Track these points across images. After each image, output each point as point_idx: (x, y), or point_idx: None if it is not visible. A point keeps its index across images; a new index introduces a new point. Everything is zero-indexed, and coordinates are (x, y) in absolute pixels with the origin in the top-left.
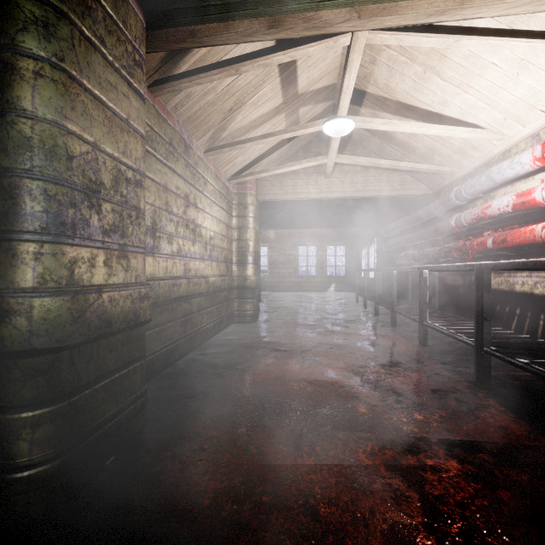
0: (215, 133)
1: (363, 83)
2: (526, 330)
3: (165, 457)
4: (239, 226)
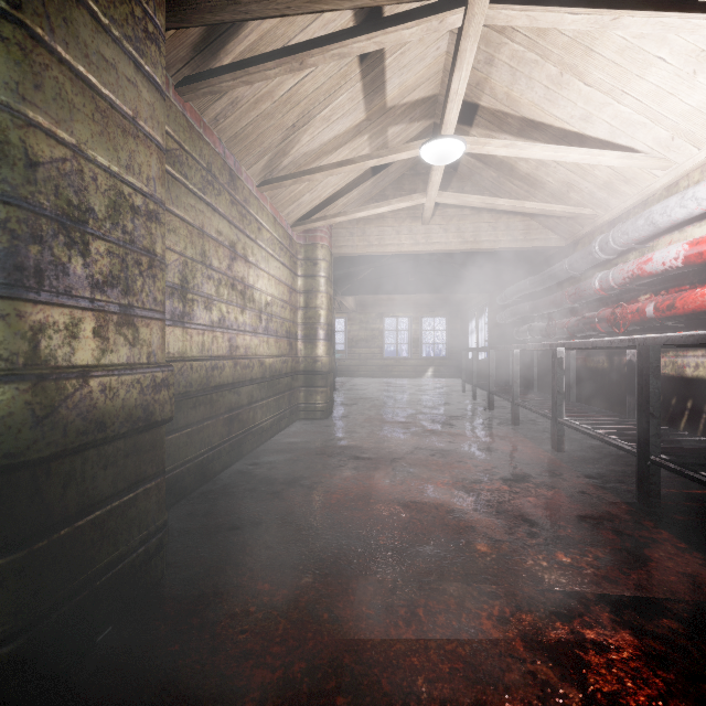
0: (273, 159)
1: (475, 93)
2: (702, 431)
3: (190, 627)
4: (307, 290)
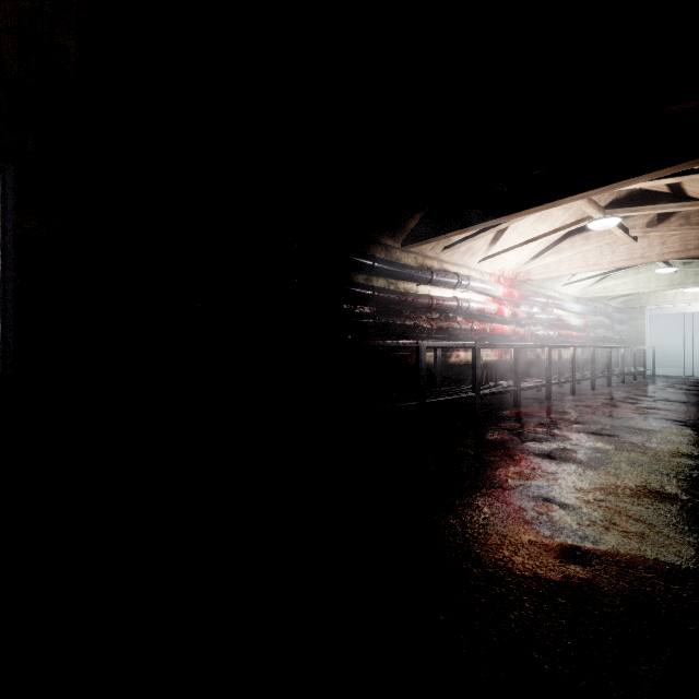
0: None
1: None
2: None
3: None
4: None
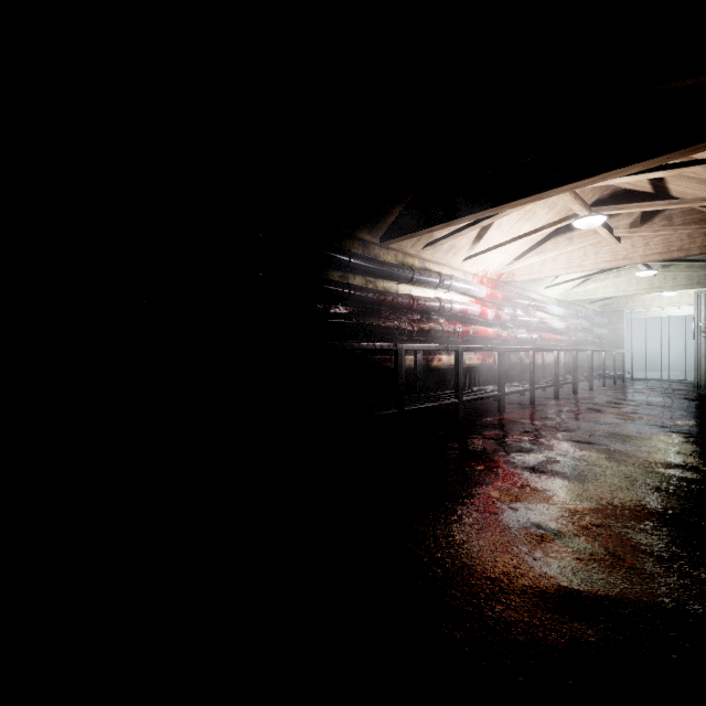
0: None
1: None
2: None
3: None
4: None
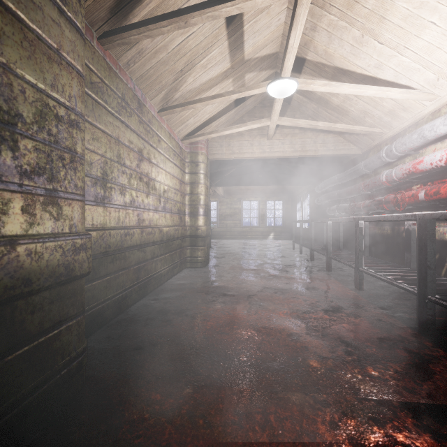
0: (168, 93)
1: (303, 51)
2: None
3: (98, 433)
4: (191, 182)
